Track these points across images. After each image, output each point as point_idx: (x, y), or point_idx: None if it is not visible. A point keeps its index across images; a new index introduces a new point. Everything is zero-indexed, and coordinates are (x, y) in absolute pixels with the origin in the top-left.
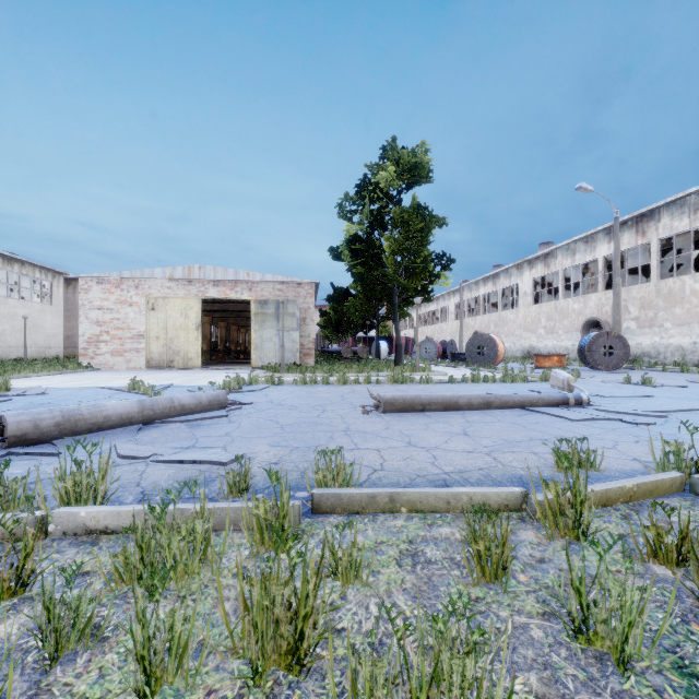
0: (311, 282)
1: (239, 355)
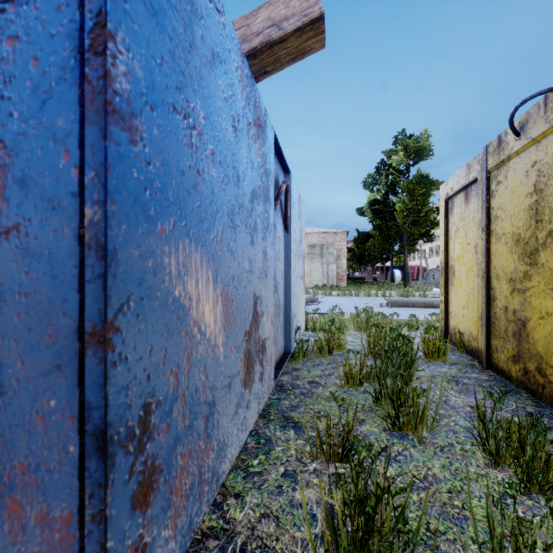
0: (344, 231)
1: None
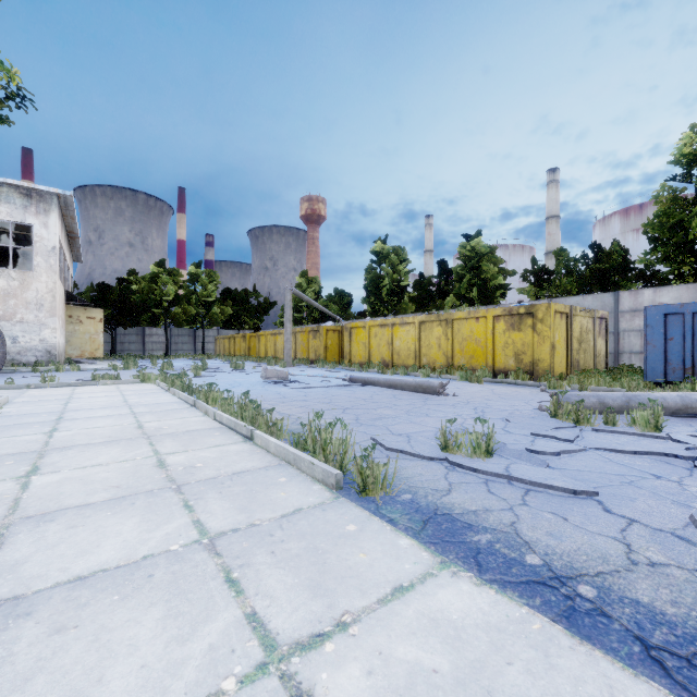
0: None
1: None
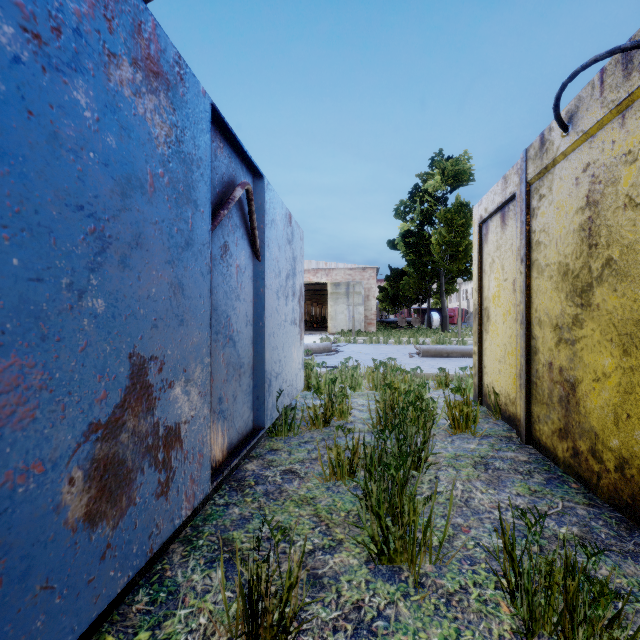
0: (373, 267)
1: (313, 324)
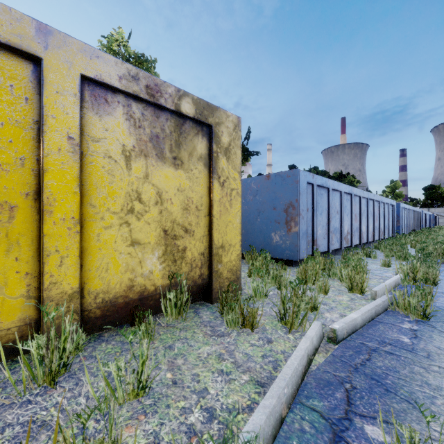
0: None
1: None
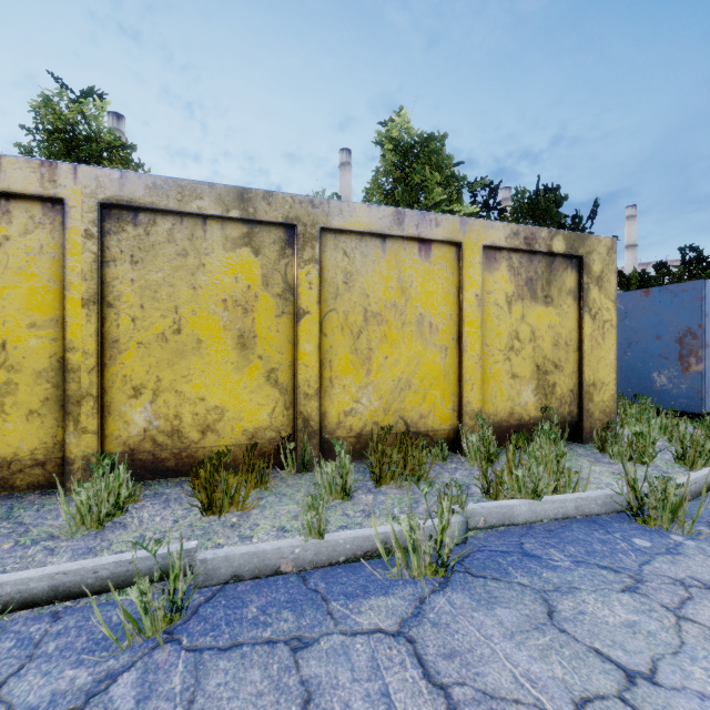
0: None
1: None
